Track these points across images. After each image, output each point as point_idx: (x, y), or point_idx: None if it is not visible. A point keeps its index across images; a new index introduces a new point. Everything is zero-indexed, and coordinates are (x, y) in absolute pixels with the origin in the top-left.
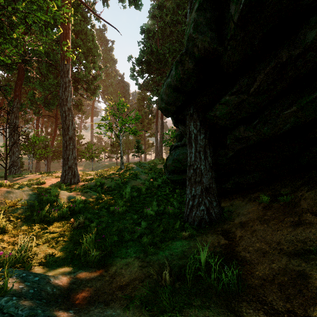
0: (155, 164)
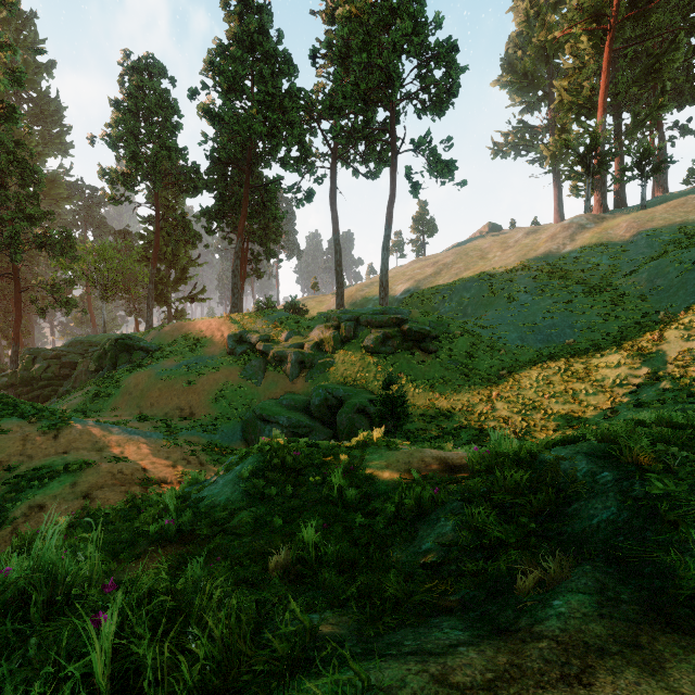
0: None
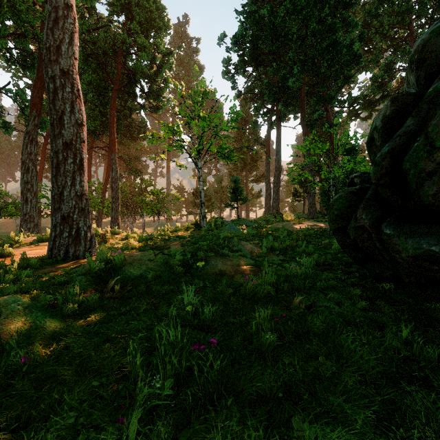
0: (268, 223)
